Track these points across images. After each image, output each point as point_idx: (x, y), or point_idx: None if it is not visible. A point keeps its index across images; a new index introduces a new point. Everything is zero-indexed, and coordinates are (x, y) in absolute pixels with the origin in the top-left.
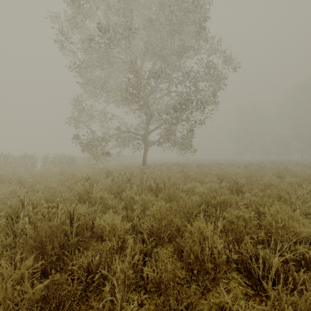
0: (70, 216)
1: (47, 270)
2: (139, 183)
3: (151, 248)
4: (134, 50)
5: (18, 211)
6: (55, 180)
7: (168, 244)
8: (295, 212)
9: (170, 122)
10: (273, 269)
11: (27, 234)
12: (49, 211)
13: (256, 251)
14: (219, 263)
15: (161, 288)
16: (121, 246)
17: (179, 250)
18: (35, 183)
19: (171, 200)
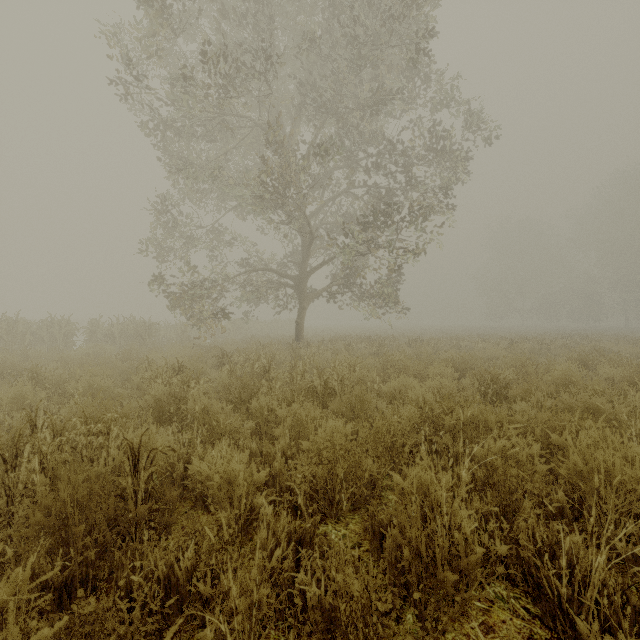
0: (133, 455)
1: (75, 582)
2: (287, 379)
3: (313, 528)
4: (277, 101)
5: (18, 442)
6: (111, 372)
7: (350, 515)
8: (633, 446)
9: (353, 251)
10: (595, 583)
11: (36, 496)
12: (90, 442)
13: (550, 536)
14: (468, 566)
15: (335, 623)
16: (246, 521)
17: (375, 531)
18: (68, 378)
19: (355, 417)
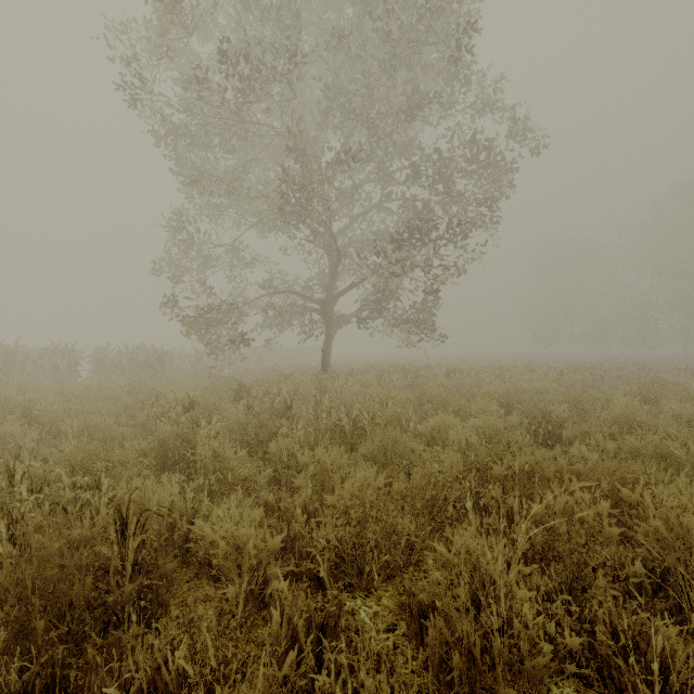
0: (120, 518)
1: (38, 687)
2: (311, 416)
3: (338, 611)
4: (302, 107)
5: None
6: (115, 408)
7: (383, 585)
8: None
9: (386, 272)
10: None
11: None
12: (76, 497)
13: (632, 625)
14: (534, 671)
15: None
16: (258, 595)
17: (414, 613)
18: (67, 414)
19: (389, 462)
